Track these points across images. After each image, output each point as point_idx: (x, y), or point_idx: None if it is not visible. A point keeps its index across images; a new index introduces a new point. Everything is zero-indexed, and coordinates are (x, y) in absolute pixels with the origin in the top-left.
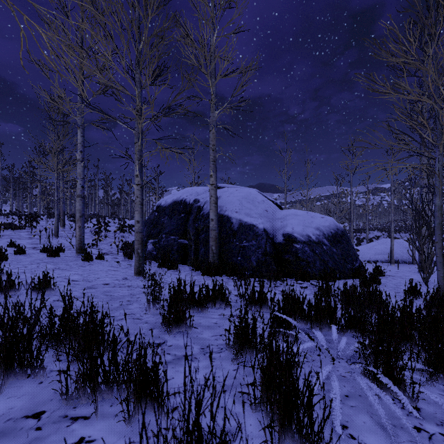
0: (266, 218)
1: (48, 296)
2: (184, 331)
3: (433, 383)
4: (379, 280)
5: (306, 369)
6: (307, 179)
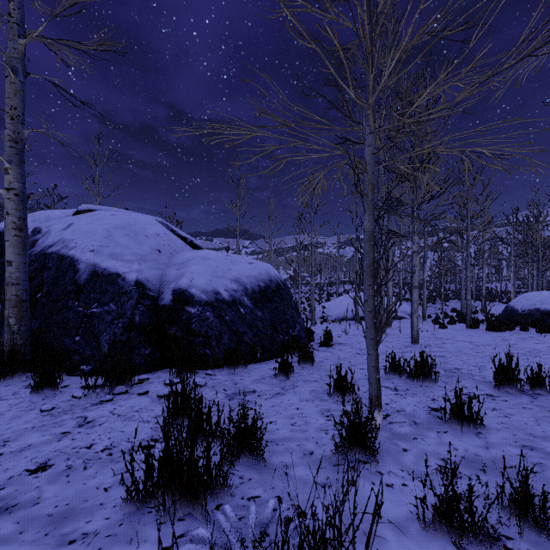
0: (152, 263)
1: None
2: None
3: None
4: (312, 360)
5: None
6: (271, 220)
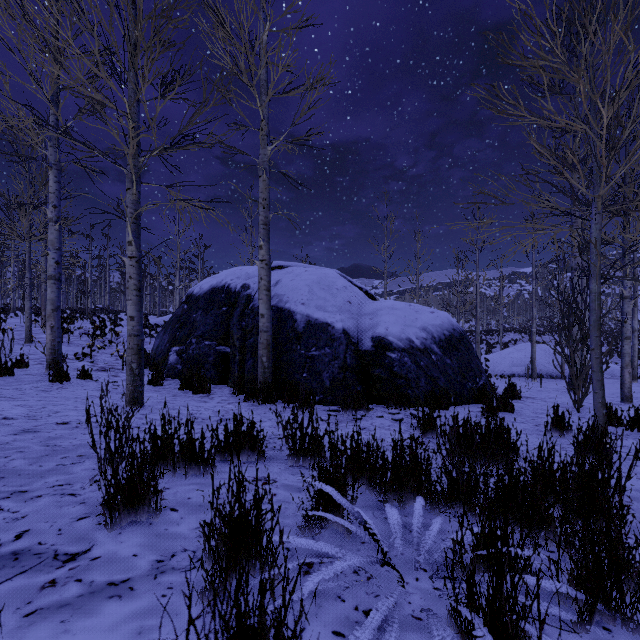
0: (347, 314)
1: None
2: (148, 519)
3: (584, 628)
4: (512, 406)
5: (348, 603)
6: (418, 258)
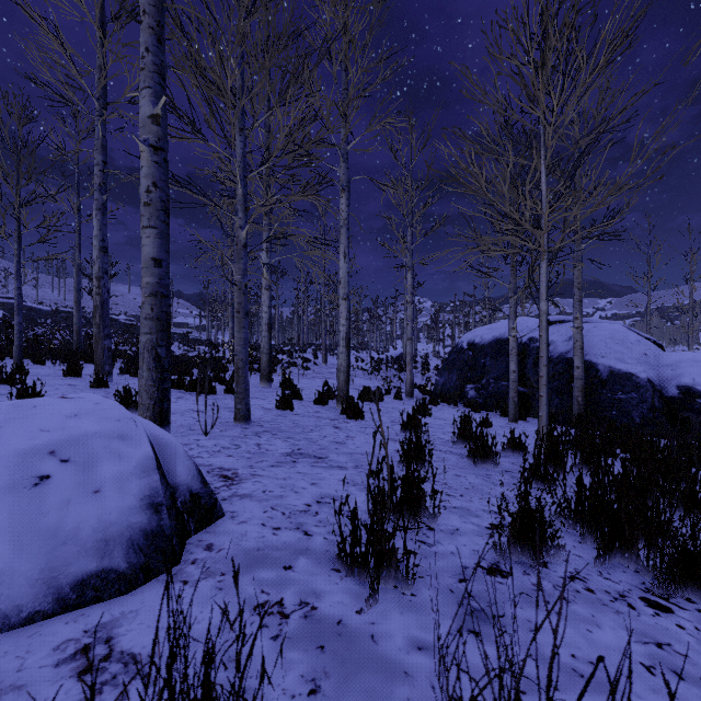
0: (646, 365)
1: (494, 430)
2: None
3: None
4: None
5: None
6: (691, 283)
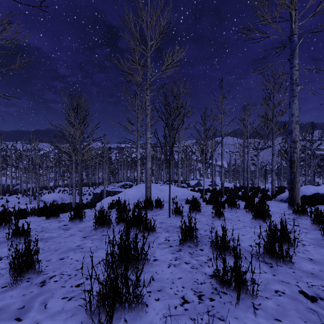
0: None
1: None
2: None
3: None
4: None
5: None
6: None
